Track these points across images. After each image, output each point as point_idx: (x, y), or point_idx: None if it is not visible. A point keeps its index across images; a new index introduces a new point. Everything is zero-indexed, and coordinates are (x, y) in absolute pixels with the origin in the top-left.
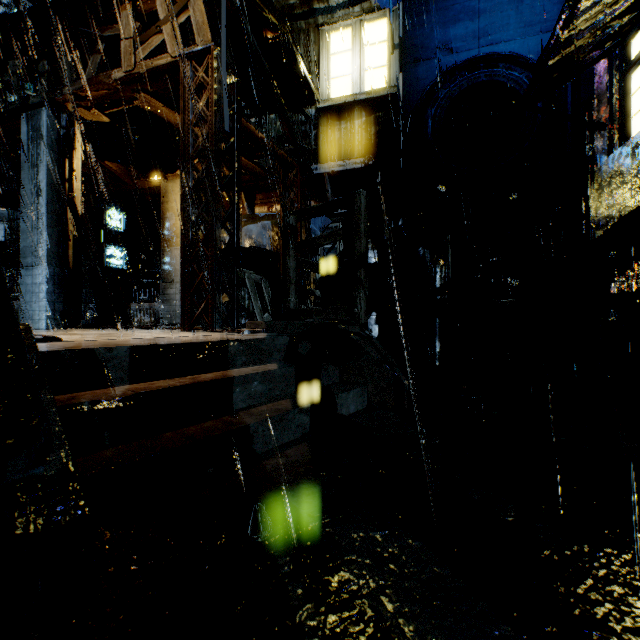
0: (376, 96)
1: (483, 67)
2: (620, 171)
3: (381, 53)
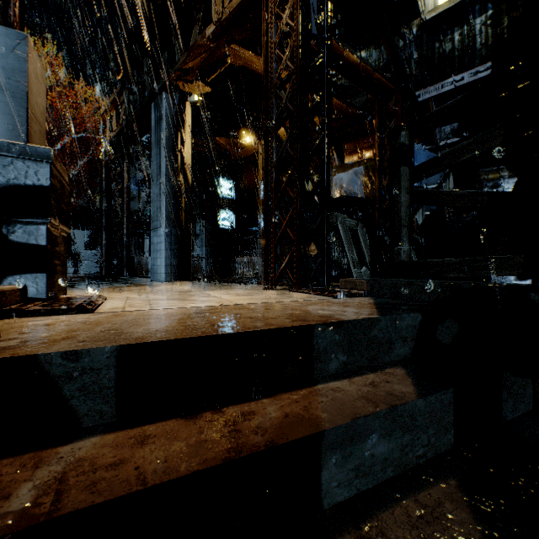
0: None
1: None
2: None
3: None
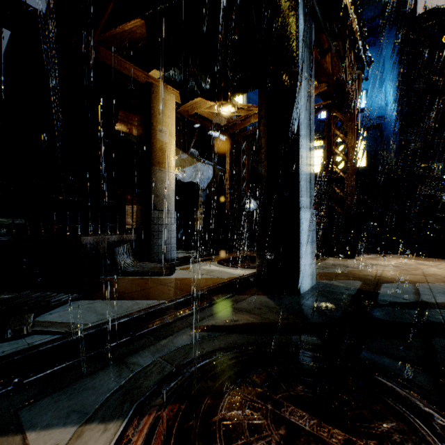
0: None
1: None
2: None
3: None
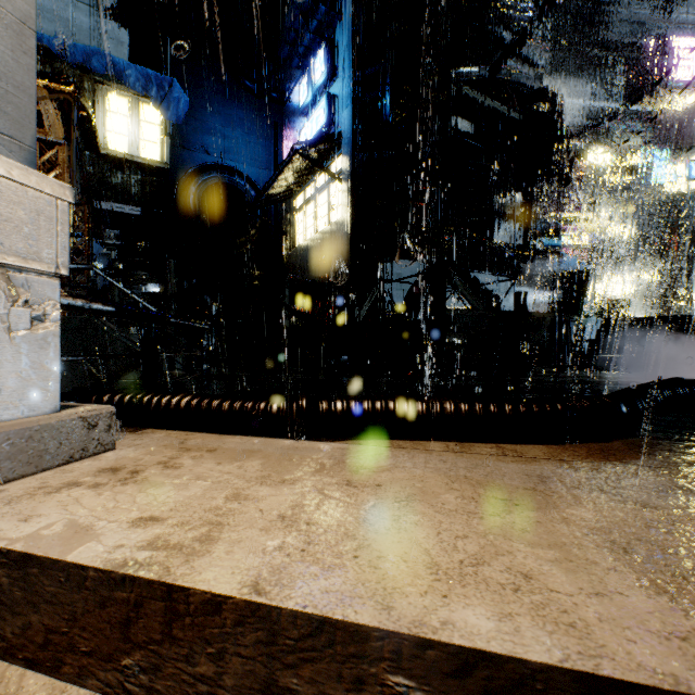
0: (152, 164)
1: (228, 174)
2: (293, 262)
3: (155, 132)
